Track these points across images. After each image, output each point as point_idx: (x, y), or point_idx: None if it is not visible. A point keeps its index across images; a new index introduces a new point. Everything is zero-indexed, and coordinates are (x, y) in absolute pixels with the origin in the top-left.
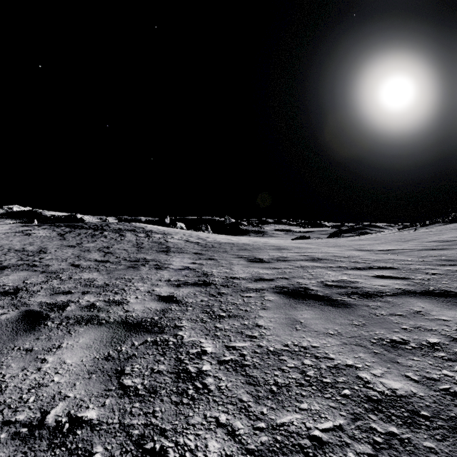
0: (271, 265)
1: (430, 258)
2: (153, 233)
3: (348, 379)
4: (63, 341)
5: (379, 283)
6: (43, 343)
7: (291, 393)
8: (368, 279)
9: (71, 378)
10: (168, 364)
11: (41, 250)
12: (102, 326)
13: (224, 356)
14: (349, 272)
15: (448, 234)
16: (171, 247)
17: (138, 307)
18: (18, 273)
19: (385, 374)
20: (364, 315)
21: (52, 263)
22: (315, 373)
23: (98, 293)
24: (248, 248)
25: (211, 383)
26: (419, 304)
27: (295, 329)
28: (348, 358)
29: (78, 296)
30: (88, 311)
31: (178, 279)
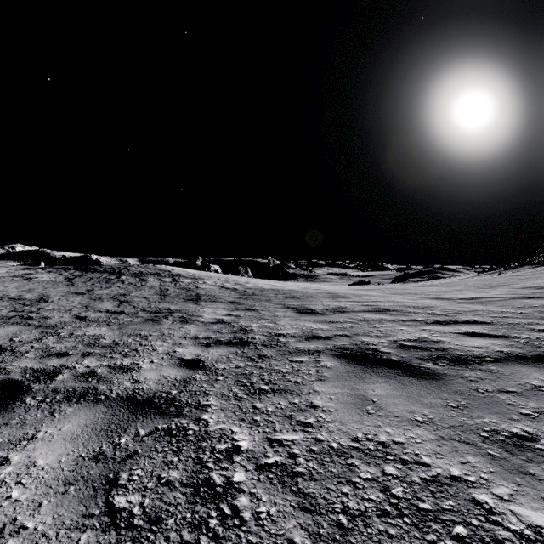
0: (327, 317)
1: (530, 310)
2: (182, 277)
3: (459, 504)
4: (40, 428)
5: (472, 343)
6: (13, 431)
7: (371, 529)
8: (455, 338)
9: (36, 493)
10: (184, 469)
11: (42, 298)
12: (99, 405)
13: (266, 457)
14: (429, 328)
15: (543, 279)
16: (202, 294)
17: (151, 375)
18: (7, 328)
19: (515, 496)
20: (461, 391)
21: (52, 314)
22: (405, 490)
23: (103, 355)
24: (297, 295)
25: (244, 506)
26: (536, 375)
27: (366, 413)
28: (451, 464)
29: (76, 360)
30: (84, 382)
31: (207, 336)
